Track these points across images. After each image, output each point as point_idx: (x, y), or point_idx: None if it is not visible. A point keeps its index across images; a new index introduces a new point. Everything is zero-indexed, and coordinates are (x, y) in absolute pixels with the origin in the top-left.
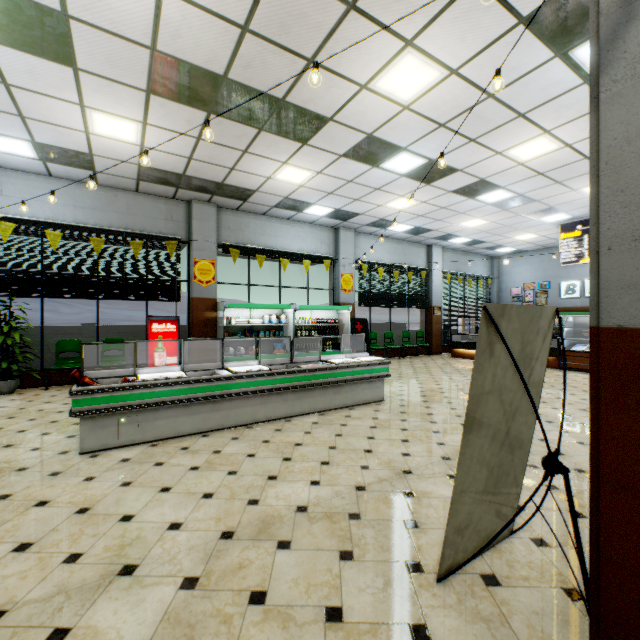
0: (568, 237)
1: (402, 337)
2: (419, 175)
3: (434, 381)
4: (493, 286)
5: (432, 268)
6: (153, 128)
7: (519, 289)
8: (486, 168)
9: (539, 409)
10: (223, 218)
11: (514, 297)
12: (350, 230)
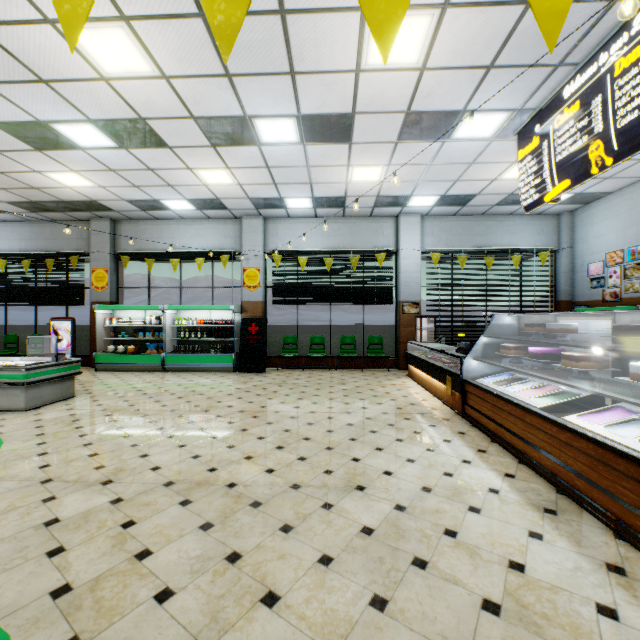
0: (526, 154)
1: (340, 343)
2: (133, 141)
3: (185, 401)
4: (559, 263)
5: (399, 248)
6: None
7: (599, 264)
8: (155, 103)
9: (27, 461)
10: (123, 229)
11: (592, 280)
12: (256, 217)
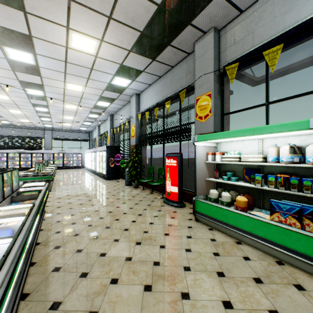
0: None
1: None
2: None
3: None
4: None
5: None
6: (72, 26)
7: None
8: None
9: None
10: (228, 36)
11: None
12: None
